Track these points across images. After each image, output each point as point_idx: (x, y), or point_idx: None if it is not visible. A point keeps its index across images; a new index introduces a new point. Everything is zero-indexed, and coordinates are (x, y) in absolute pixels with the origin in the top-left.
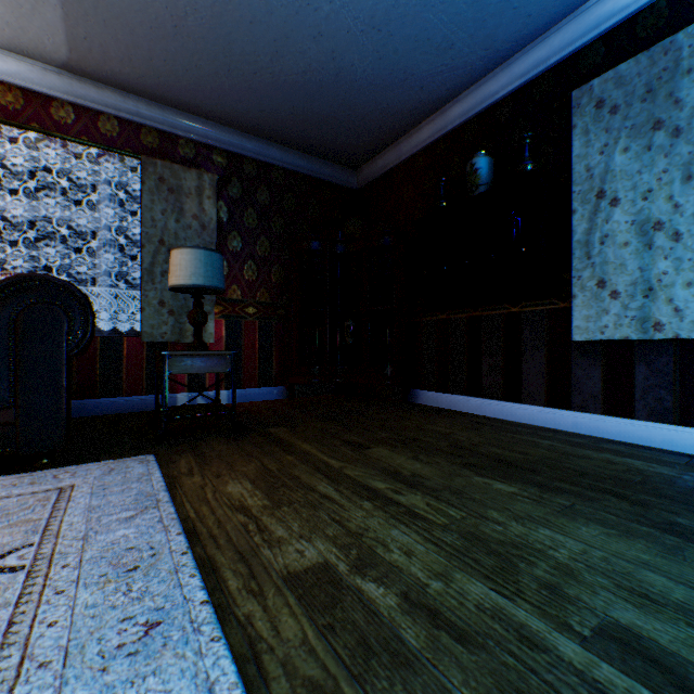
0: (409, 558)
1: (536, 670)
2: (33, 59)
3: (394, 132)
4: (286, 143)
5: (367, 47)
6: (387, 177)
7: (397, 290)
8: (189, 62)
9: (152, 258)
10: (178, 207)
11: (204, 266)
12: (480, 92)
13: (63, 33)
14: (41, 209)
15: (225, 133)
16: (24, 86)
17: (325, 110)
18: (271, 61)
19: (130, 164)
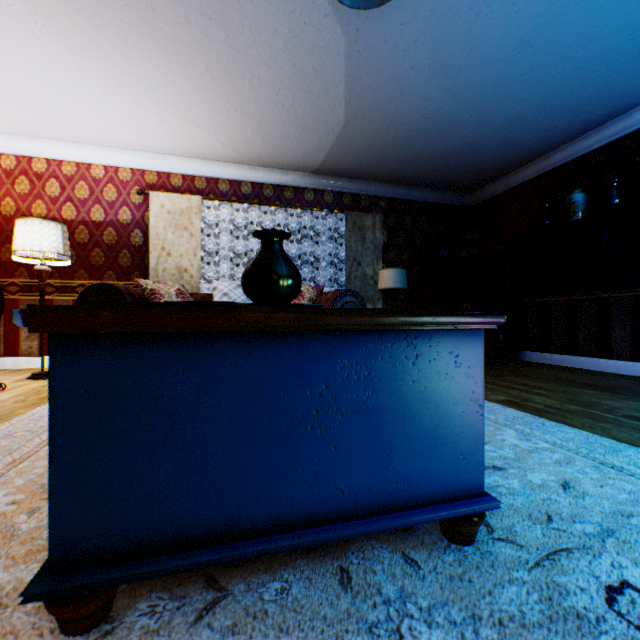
0: (543, 401)
1: (595, 416)
2: (299, 172)
3: (504, 171)
4: (423, 186)
5: (493, 138)
6: (497, 198)
7: (507, 281)
8: (380, 160)
9: (349, 269)
10: (362, 238)
11: (399, 277)
12: (577, 145)
13: (321, 160)
14: (299, 248)
15: (386, 188)
16: (294, 186)
17: (457, 167)
18: (429, 153)
19: (338, 216)
